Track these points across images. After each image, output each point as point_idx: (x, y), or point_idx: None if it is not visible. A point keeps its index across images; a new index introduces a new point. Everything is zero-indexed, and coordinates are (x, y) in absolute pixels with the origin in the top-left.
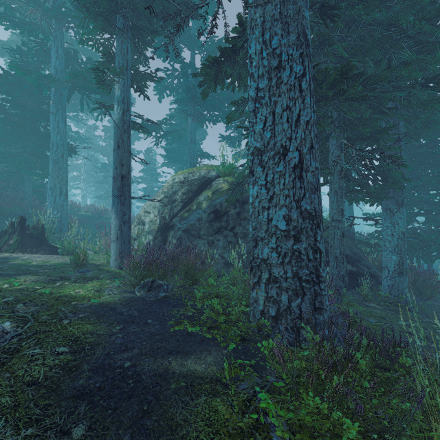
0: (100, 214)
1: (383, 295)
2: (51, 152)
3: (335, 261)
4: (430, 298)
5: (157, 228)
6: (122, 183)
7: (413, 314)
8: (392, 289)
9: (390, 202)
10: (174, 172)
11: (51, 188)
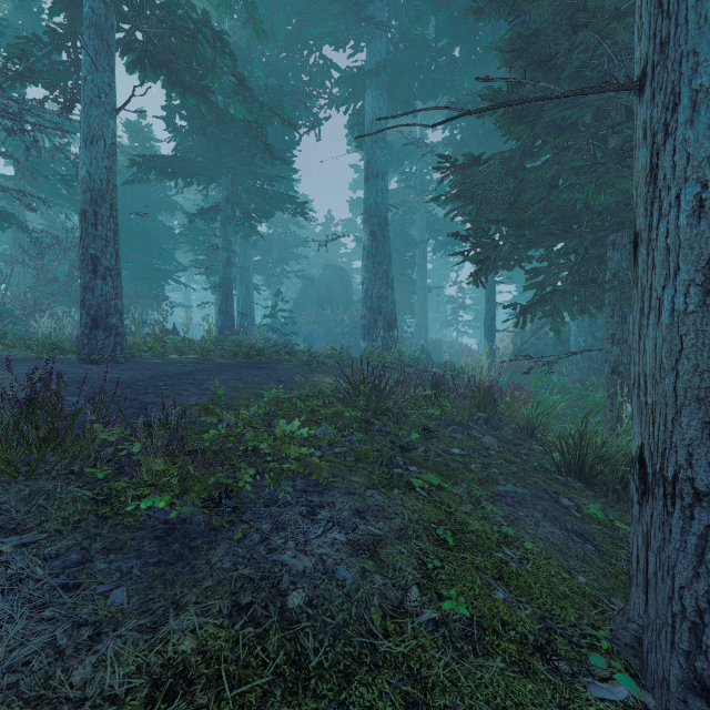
0: (436, 344)
1: None
2: (417, 296)
3: None
4: None
5: (511, 352)
6: (491, 322)
7: None
8: None
9: None
10: (517, 293)
11: (417, 324)
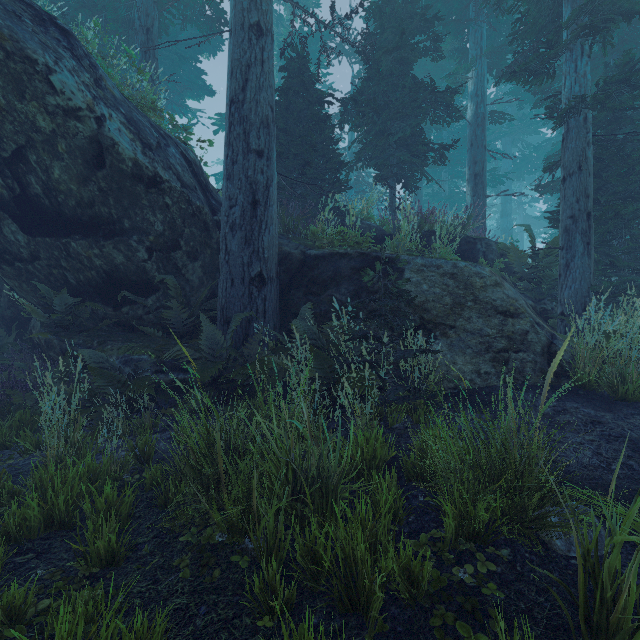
0: None
1: None
2: None
3: None
4: None
5: None
6: None
7: None
8: None
9: None
10: None
11: None
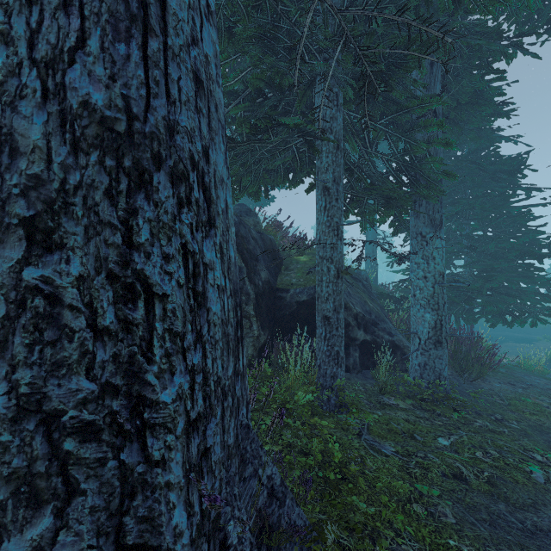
0: None
1: (411, 384)
2: None
3: (324, 326)
4: (477, 378)
5: None
6: None
7: (458, 414)
8: (425, 371)
9: (421, 222)
10: None
11: None
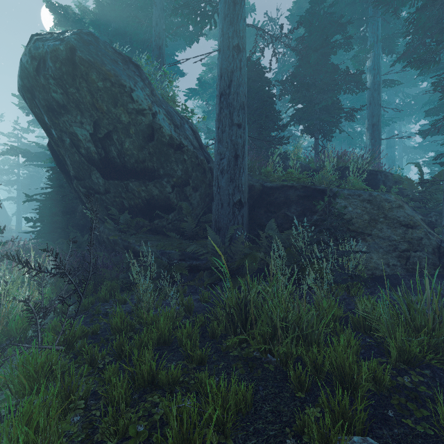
0: None
1: None
2: None
3: None
4: None
5: None
6: None
7: None
8: None
9: None
10: None
11: None
